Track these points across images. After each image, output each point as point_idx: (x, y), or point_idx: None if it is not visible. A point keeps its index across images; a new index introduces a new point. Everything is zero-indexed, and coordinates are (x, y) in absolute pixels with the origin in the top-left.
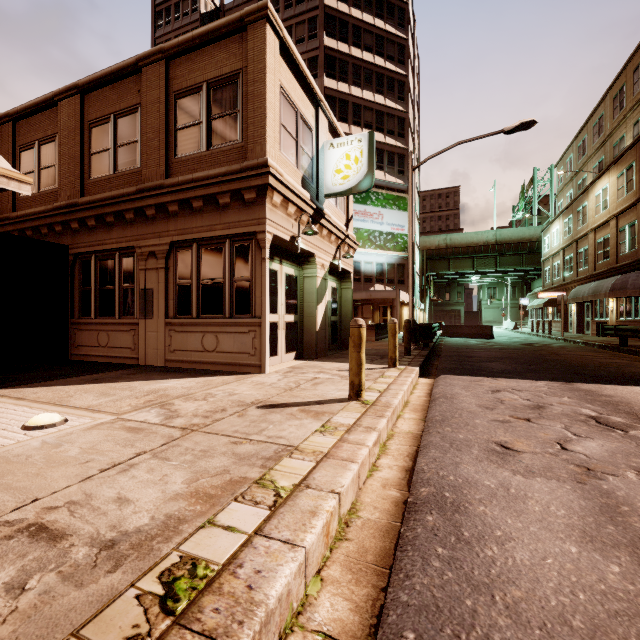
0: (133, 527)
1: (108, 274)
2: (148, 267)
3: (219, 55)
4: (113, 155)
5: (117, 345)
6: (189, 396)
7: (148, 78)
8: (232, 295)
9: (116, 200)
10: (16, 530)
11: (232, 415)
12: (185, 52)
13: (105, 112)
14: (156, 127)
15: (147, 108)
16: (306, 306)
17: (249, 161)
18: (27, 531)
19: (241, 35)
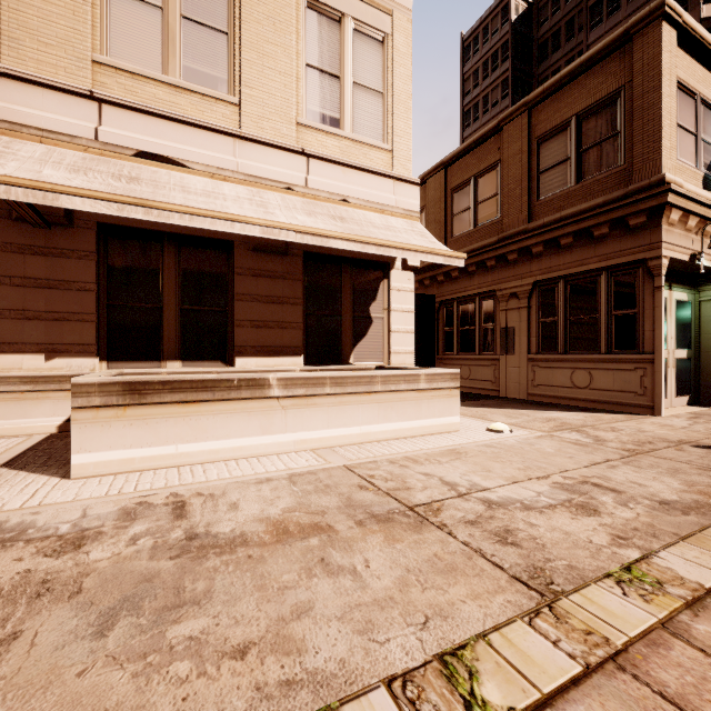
0: (669, 499)
1: (468, 316)
2: (509, 307)
3: (592, 82)
4: (473, 212)
5: (478, 378)
6: (593, 427)
7: (509, 134)
8: (609, 330)
9: (479, 252)
10: (579, 481)
11: (667, 448)
12: (550, 95)
13: (466, 177)
14: (517, 177)
15: (508, 162)
16: (704, 338)
17: (636, 183)
18: (587, 483)
19: (622, 50)
